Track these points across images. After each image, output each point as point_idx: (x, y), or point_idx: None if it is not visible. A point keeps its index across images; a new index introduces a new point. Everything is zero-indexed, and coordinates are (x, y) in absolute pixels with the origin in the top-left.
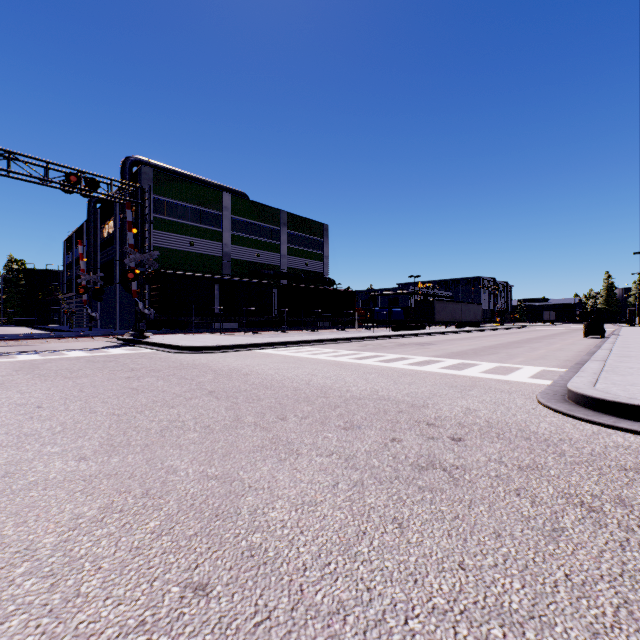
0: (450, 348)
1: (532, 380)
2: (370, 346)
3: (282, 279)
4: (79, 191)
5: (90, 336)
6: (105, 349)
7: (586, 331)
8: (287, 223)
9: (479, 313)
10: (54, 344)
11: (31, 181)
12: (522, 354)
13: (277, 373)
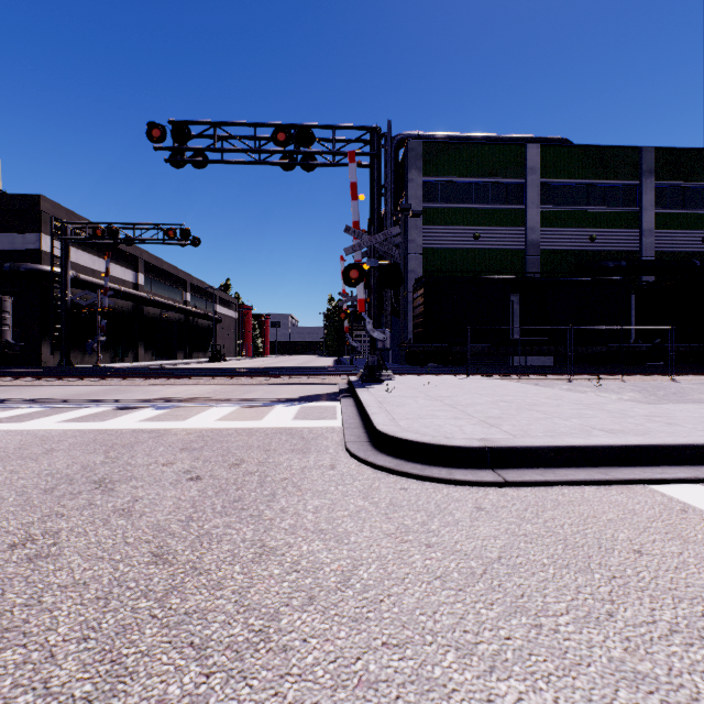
0: None
1: None
2: None
3: (645, 274)
4: (297, 161)
5: (319, 374)
6: (281, 405)
7: None
8: (655, 169)
9: None
10: (273, 384)
11: (244, 162)
12: None
13: None
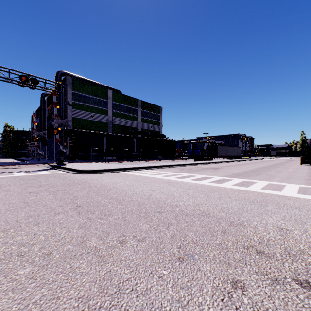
0: (231, 171)
1: (302, 196)
2: (185, 169)
3: (138, 134)
4: (28, 86)
5: (35, 164)
6: (38, 171)
7: (301, 161)
8: (141, 106)
9: (239, 152)
10: (14, 168)
11: (1, 79)
12: (276, 175)
13: (129, 189)
